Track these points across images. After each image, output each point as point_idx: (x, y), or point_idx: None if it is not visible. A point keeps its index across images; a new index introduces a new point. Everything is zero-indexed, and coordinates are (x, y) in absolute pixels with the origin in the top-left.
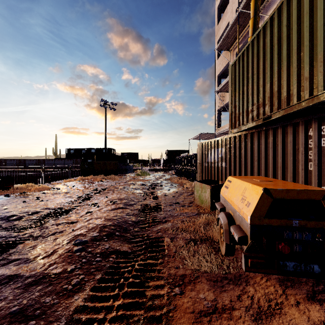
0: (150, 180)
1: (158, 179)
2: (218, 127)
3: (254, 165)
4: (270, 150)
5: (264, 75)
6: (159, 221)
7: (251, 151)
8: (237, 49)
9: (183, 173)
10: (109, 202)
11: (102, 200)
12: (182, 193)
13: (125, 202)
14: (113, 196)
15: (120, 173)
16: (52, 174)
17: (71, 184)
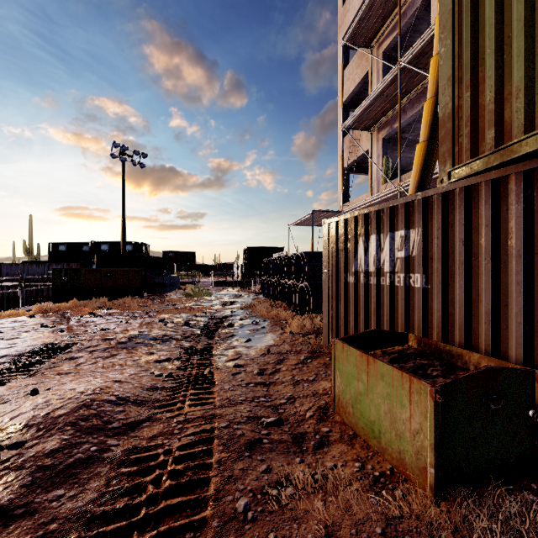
0: (208, 308)
1: (227, 304)
2: (343, 203)
3: None
4: None
5: None
6: None
7: None
8: (386, 42)
9: (278, 294)
10: None
11: None
12: (282, 354)
13: (51, 451)
14: (38, 400)
15: (149, 292)
16: (15, 294)
17: (3, 325)
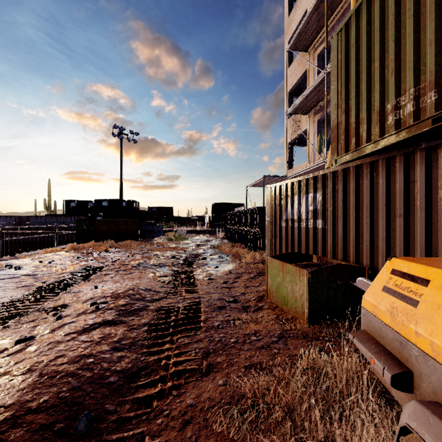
0: (186, 248)
1: (200, 246)
2: (289, 169)
3: (393, 225)
4: (441, 191)
5: (439, 15)
6: (192, 370)
7: (386, 195)
8: (320, 48)
9: (238, 238)
10: (90, 306)
11: (81, 298)
12: (239, 273)
13: (123, 304)
14: (104, 287)
15: (142, 237)
16: (40, 239)
17: (51, 257)
